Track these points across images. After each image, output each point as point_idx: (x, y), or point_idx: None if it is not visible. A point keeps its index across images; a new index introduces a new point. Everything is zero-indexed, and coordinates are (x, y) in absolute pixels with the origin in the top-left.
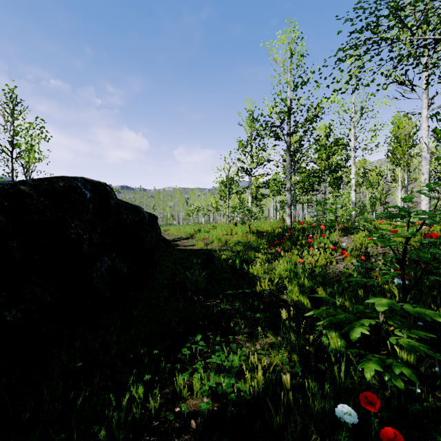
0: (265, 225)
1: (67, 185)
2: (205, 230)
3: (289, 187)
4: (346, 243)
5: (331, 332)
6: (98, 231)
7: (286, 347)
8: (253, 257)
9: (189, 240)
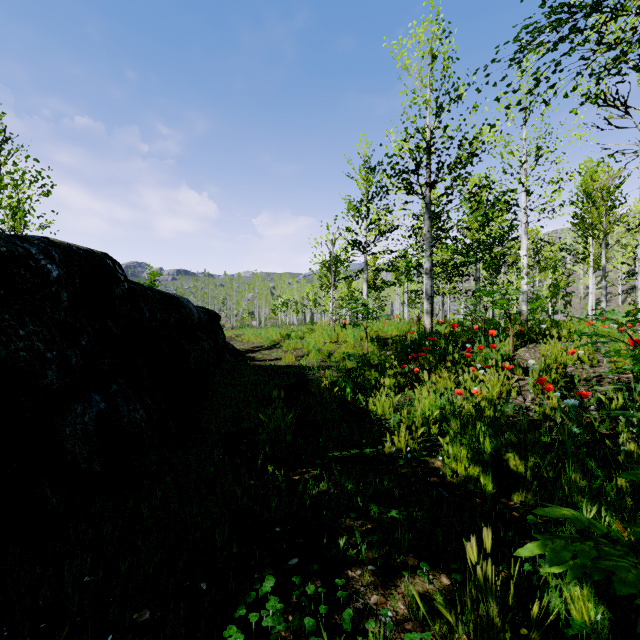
0: (390, 328)
1: (4, 251)
2: (298, 335)
3: (429, 269)
4: (528, 359)
5: (573, 586)
6: (81, 344)
7: (475, 634)
8: (373, 381)
9: (272, 351)
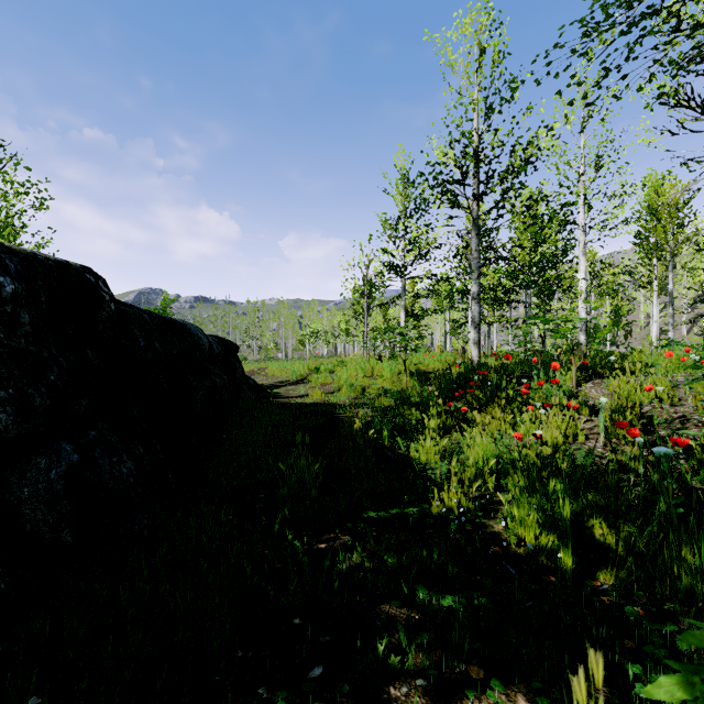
0: (432, 361)
1: None
2: (327, 369)
3: (477, 293)
4: (594, 396)
5: None
6: (48, 379)
7: None
8: (414, 421)
9: (299, 387)
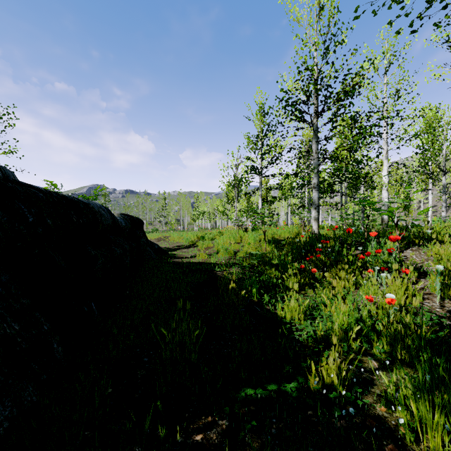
0: (283, 232)
1: None
2: (210, 237)
3: (316, 183)
4: (416, 260)
5: None
6: None
7: None
8: (275, 279)
9: (190, 249)
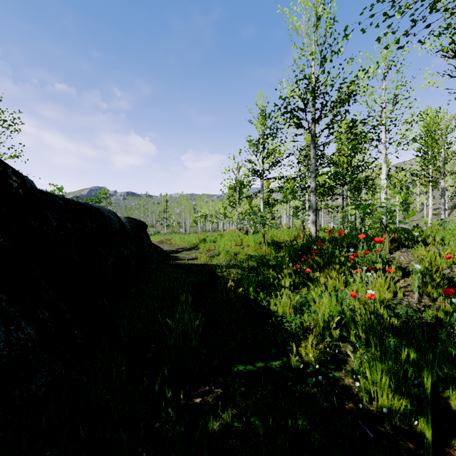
0: (282, 234)
1: None
2: (211, 239)
3: (314, 187)
4: (403, 261)
5: None
6: None
7: None
8: (271, 279)
9: (192, 252)
